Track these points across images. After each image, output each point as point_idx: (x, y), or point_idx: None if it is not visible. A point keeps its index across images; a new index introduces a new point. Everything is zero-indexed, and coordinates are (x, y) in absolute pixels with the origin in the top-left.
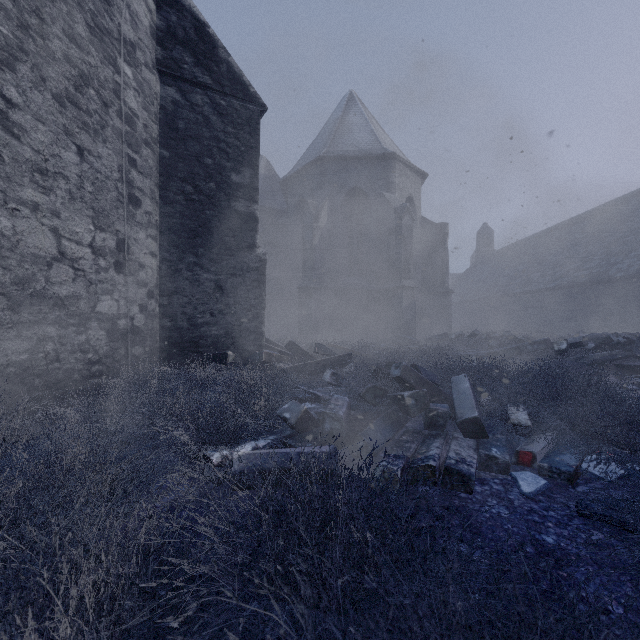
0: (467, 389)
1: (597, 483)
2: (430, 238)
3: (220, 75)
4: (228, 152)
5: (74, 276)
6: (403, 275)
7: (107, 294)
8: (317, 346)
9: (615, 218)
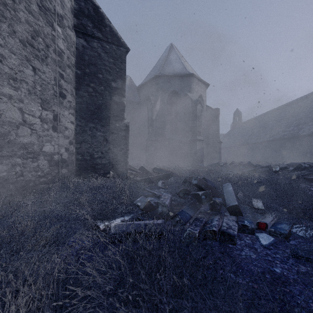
0: (231, 190)
1: (300, 239)
2: (210, 116)
3: (106, 33)
4: (110, 71)
5: (31, 133)
6: (197, 134)
7: (48, 142)
8: (155, 169)
9: (301, 106)
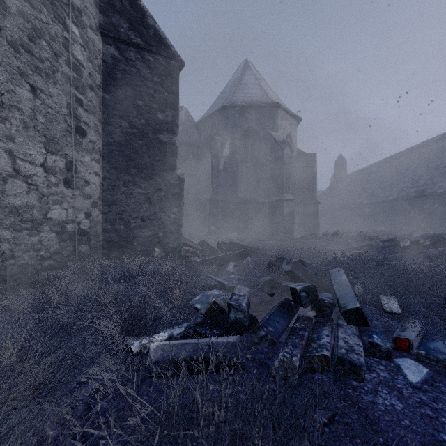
0: (345, 281)
1: None
2: (303, 164)
3: (149, 37)
4: (155, 96)
5: (28, 189)
6: (284, 191)
7: (57, 204)
8: (222, 243)
9: (435, 150)
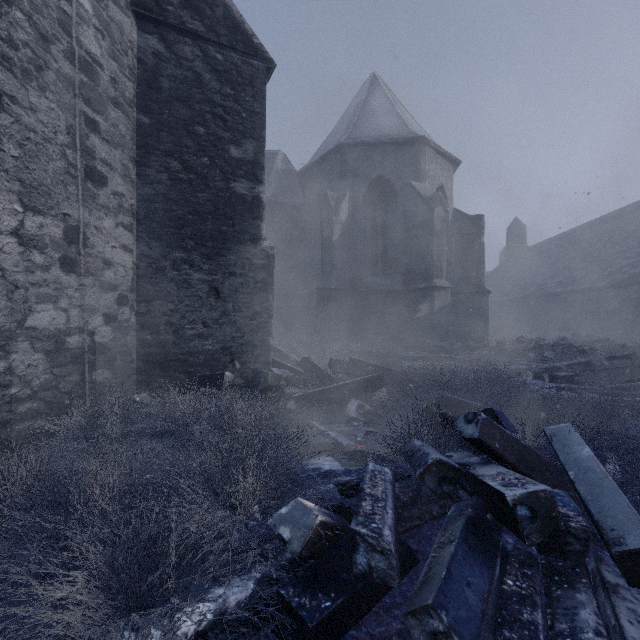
0: (593, 461)
1: None
2: (463, 232)
3: (215, 21)
4: (225, 119)
5: None
6: (435, 274)
7: (47, 302)
8: (338, 363)
9: None
